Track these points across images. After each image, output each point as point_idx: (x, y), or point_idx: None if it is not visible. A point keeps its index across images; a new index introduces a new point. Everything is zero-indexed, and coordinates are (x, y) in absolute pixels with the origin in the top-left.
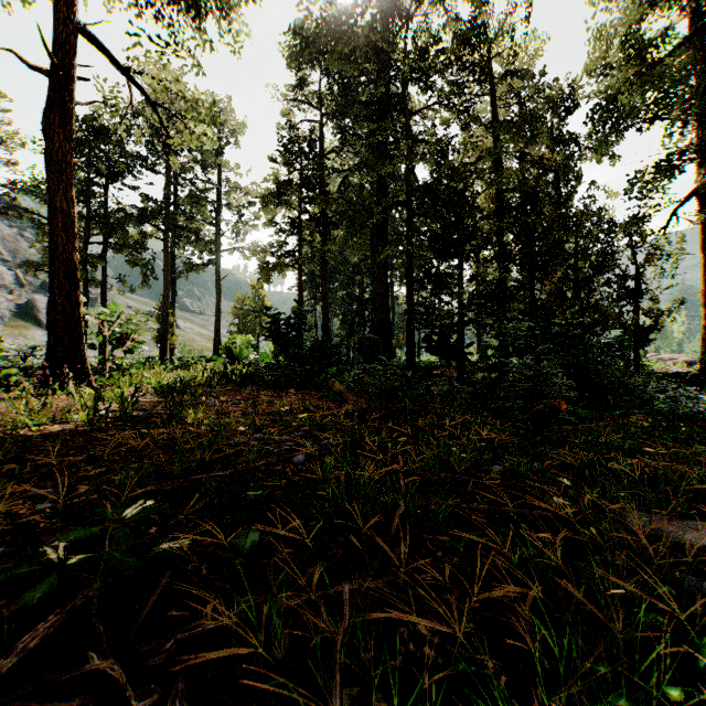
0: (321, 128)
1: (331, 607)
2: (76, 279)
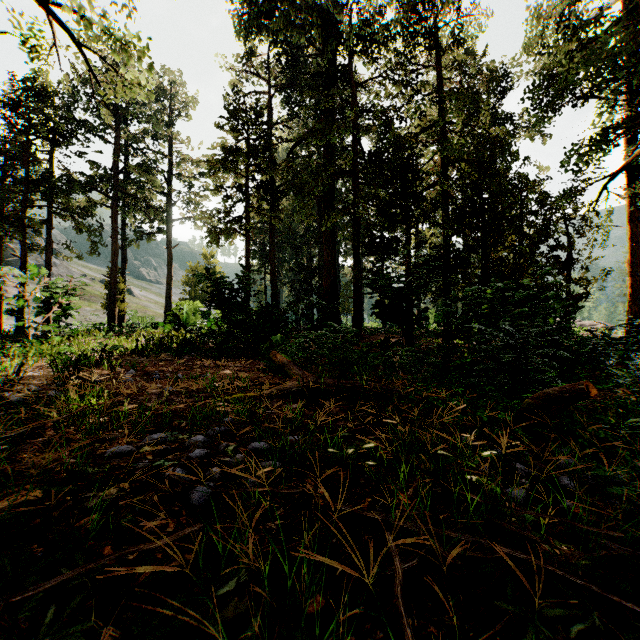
0: (269, 99)
1: None
2: None
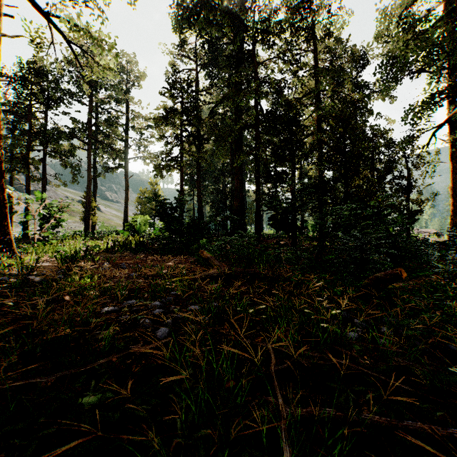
0: (197, 74)
1: None
2: (2, 170)
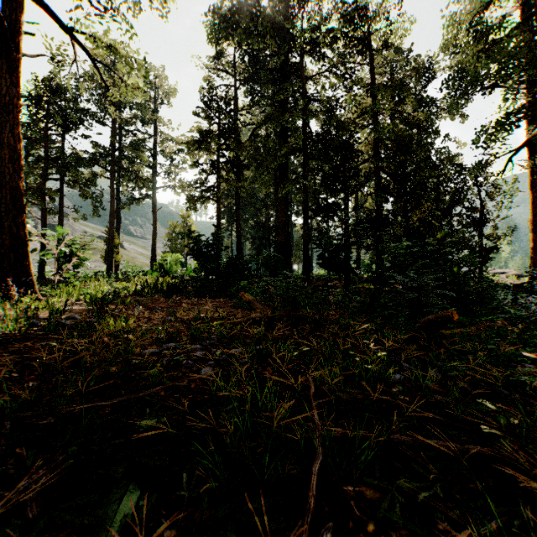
0: (235, 90)
1: None
2: (23, 204)
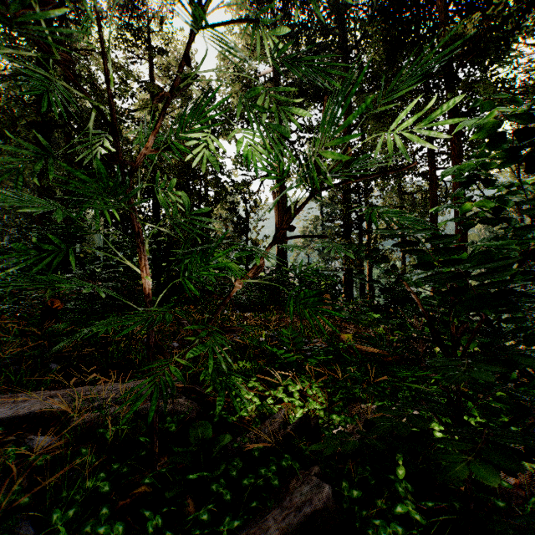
0: None
1: None
2: None
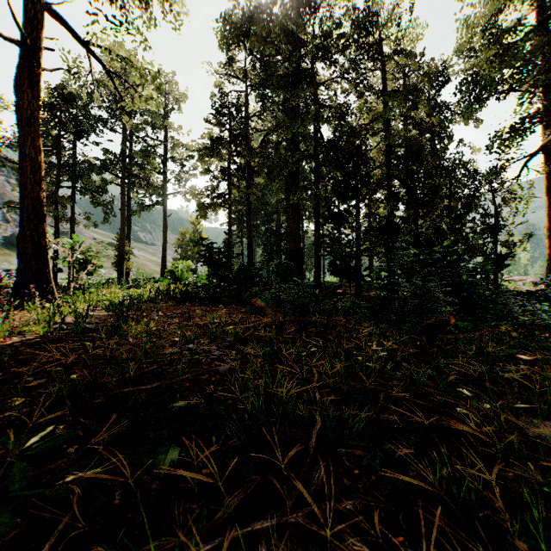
0: (246, 96)
1: (247, 545)
2: (43, 214)
